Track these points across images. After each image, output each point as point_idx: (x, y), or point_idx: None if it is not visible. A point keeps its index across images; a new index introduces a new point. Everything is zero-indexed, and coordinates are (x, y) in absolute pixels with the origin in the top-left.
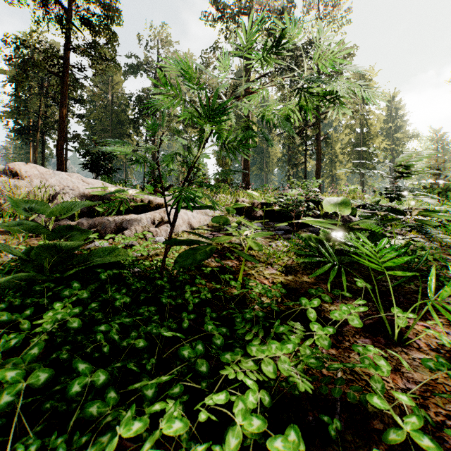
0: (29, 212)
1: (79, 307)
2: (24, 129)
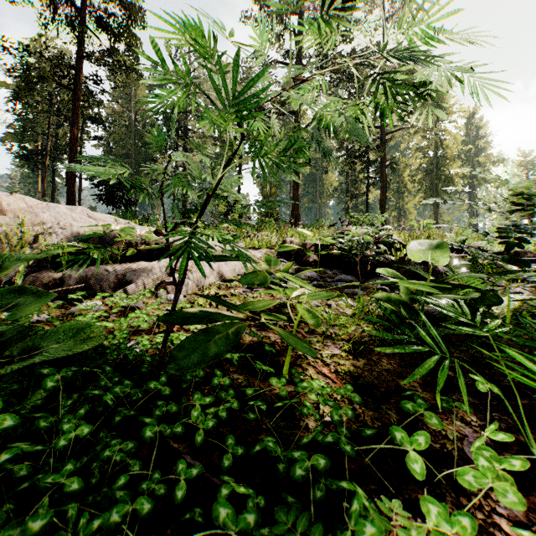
0: None
1: None
2: (30, 154)
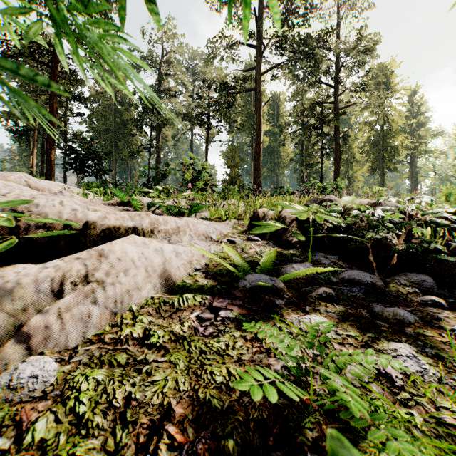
0: None
1: None
2: (23, 129)
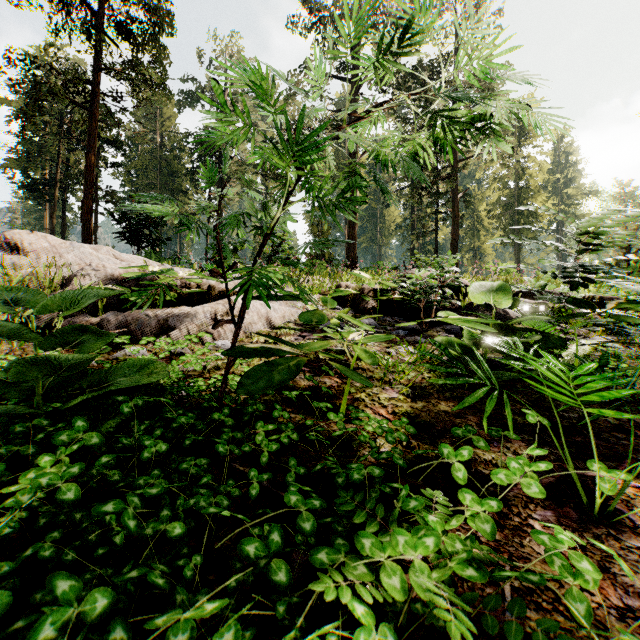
0: (13, 306)
1: (80, 464)
2: (36, 183)
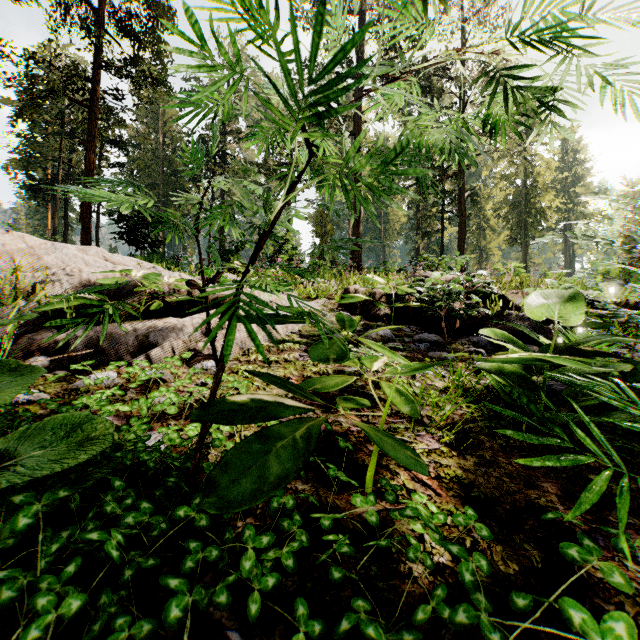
0: None
1: None
2: (39, 184)
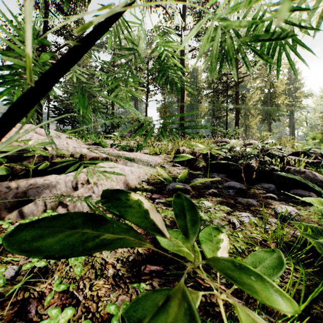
0: None
1: None
2: None
